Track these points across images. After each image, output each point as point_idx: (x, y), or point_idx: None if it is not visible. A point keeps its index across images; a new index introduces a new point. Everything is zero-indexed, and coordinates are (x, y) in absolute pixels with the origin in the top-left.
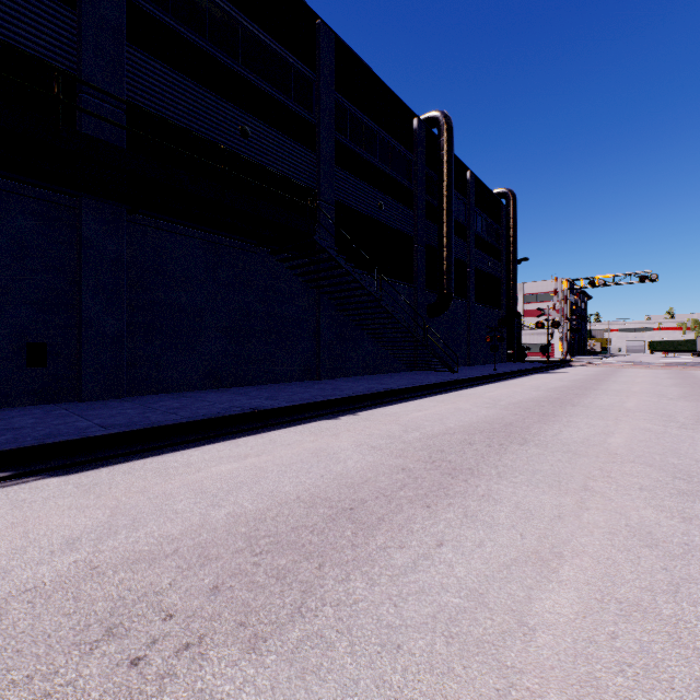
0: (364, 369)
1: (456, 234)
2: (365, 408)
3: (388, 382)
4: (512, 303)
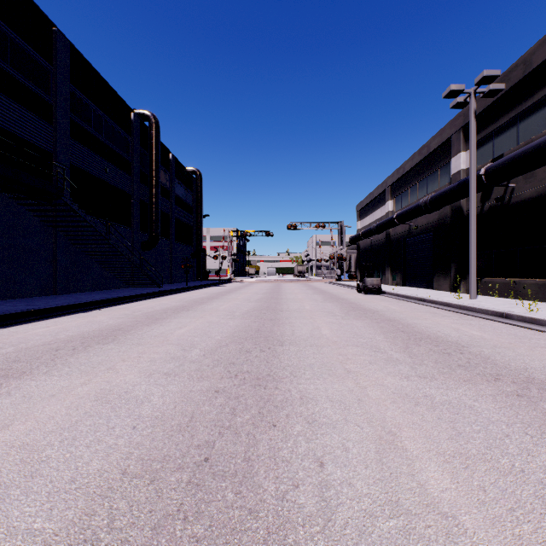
0: (93, 286)
1: (162, 195)
2: (105, 307)
3: (116, 294)
4: (199, 243)
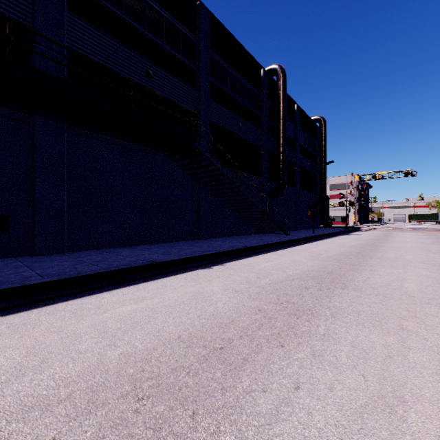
0: (229, 232)
1: (288, 145)
2: (230, 260)
3: (245, 241)
4: (323, 190)
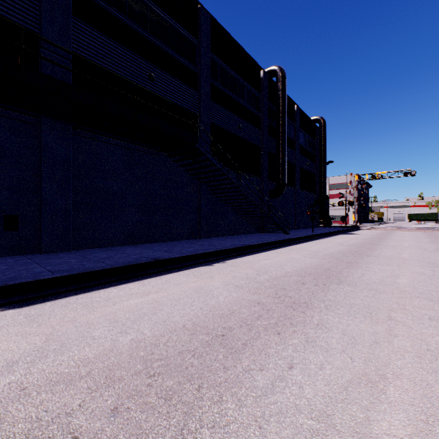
0: (229, 231)
1: (288, 145)
2: (230, 258)
3: (245, 240)
4: (323, 189)
